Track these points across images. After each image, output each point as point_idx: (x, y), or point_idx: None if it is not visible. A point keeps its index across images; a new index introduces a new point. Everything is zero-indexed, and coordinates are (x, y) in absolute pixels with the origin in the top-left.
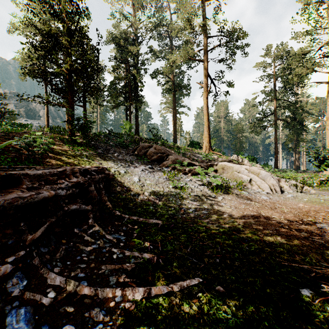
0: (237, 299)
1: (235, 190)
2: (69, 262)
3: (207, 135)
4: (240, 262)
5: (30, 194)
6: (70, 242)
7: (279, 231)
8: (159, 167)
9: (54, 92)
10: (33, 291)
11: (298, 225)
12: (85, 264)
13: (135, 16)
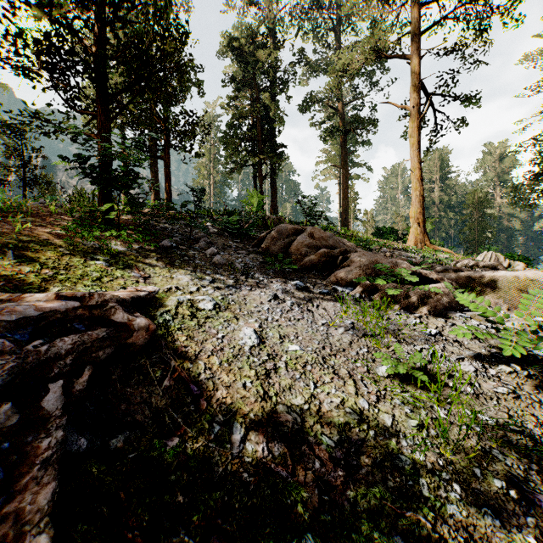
0: None
1: None
2: None
3: (418, 211)
4: None
5: None
6: None
7: None
8: (325, 285)
9: (72, 106)
10: None
11: None
12: None
13: None
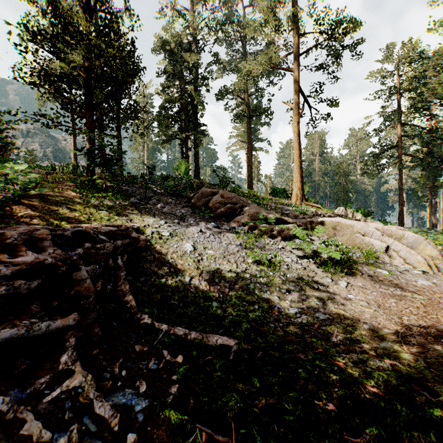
0: None
1: (364, 268)
2: None
3: (298, 178)
4: None
5: None
6: None
7: None
8: (229, 225)
9: (65, 109)
10: None
11: None
12: None
13: (195, 12)
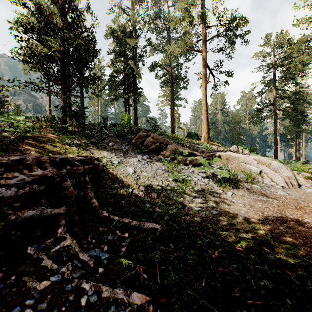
0: None
1: (244, 184)
2: None
3: (205, 126)
4: None
5: None
6: (12, 276)
7: None
8: (157, 157)
9: (47, 78)
10: None
11: None
12: None
13: (134, 10)
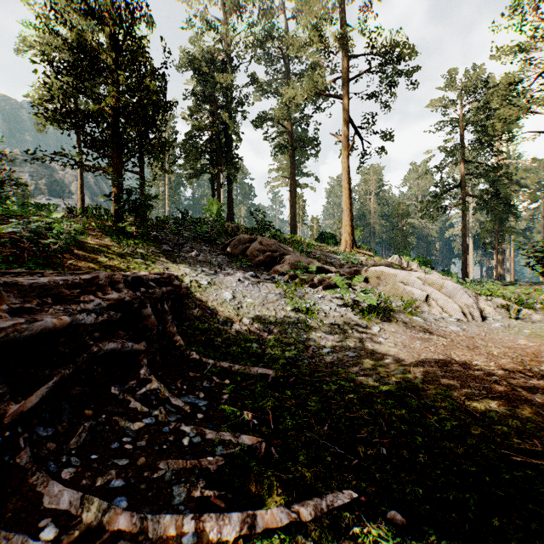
0: (435, 543)
1: (401, 316)
2: (95, 455)
3: (348, 222)
4: (429, 455)
5: (15, 322)
6: (101, 414)
7: (492, 391)
8: (268, 275)
9: (89, 147)
10: (9, 525)
11: (525, 379)
12: (126, 458)
13: (228, 23)
